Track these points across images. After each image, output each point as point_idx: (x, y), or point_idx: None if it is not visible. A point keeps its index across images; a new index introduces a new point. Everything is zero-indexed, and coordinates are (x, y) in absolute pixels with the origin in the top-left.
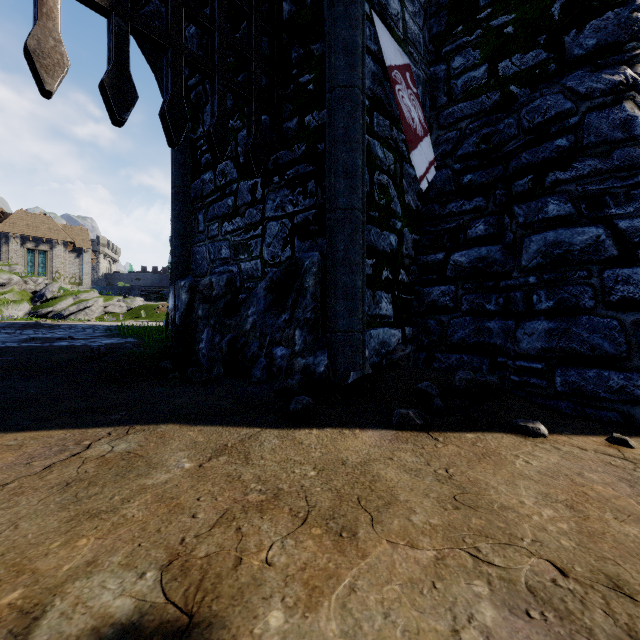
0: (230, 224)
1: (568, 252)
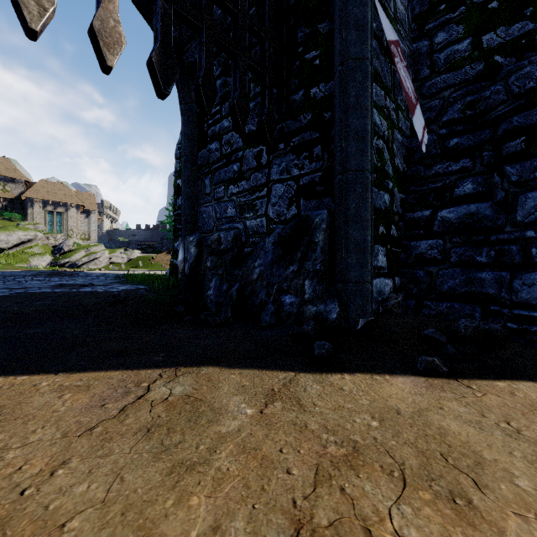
0: (236, 187)
1: None
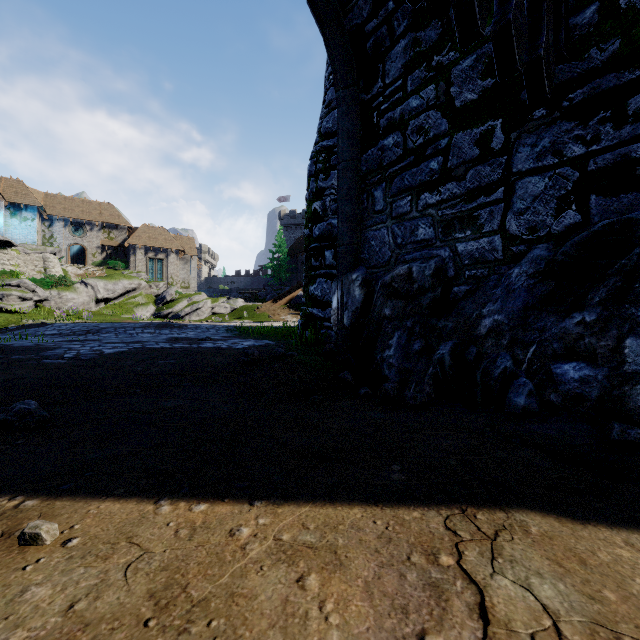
0: (434, 194)
1: None
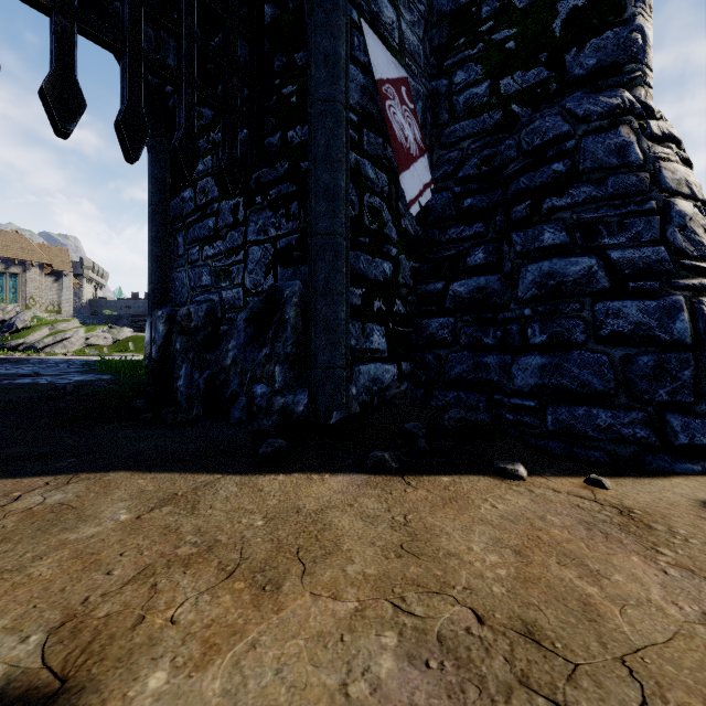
0: (211, 248)
1: (562, 283)
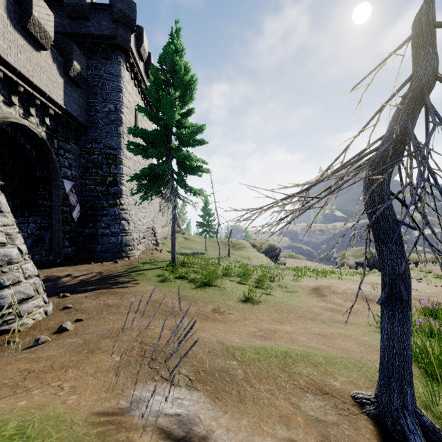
0: None
1: (104, 234)
